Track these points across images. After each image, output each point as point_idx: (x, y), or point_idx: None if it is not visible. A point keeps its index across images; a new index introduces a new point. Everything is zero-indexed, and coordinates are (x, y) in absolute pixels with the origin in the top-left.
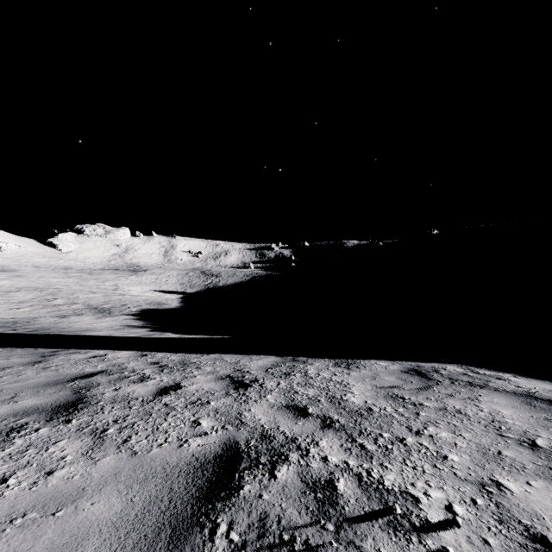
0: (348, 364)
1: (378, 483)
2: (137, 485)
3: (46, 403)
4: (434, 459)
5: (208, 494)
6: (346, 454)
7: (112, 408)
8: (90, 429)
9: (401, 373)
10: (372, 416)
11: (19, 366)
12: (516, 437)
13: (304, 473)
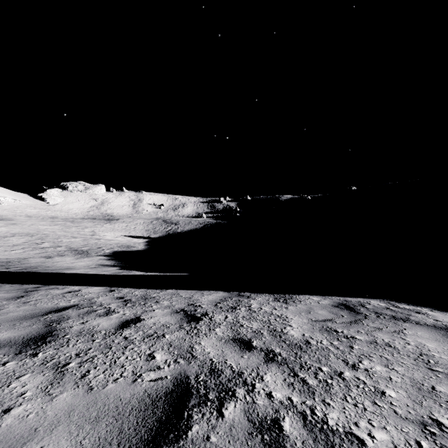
0: (285, 299)
1: (322, 422)
2: (88, 425)
3: (19, 336)
4: (372, 395)
5: (156, 436)
6: (289, 390)
7: (77, 341)
8: (53, 362)
9: (332, 308)
10: (310, 349)
11: (3, 301)
12: (445, 371)
13: (251, 410)
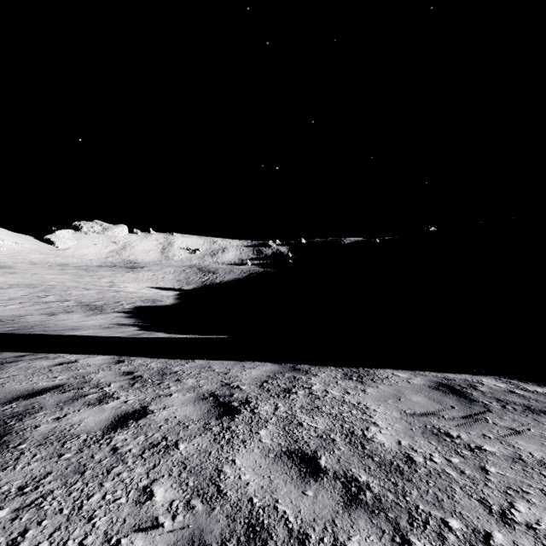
0: (359, 375)
1: None
2: None
3: None
4: None
5: None
6: None
7: (33, 457)
8: None
9: (430, 391)
10: (417, 474)
11: None
12: None
13: None
